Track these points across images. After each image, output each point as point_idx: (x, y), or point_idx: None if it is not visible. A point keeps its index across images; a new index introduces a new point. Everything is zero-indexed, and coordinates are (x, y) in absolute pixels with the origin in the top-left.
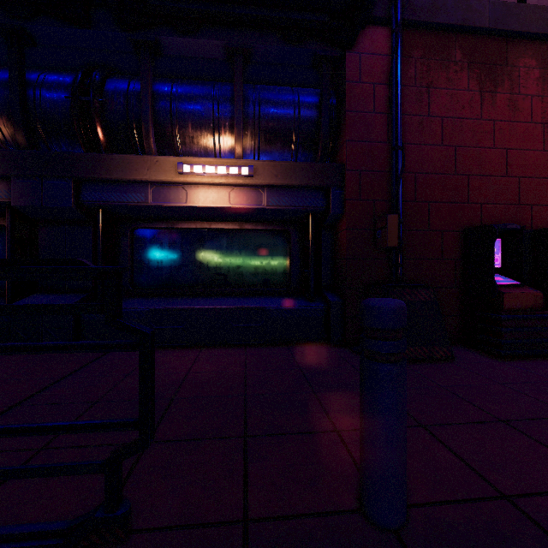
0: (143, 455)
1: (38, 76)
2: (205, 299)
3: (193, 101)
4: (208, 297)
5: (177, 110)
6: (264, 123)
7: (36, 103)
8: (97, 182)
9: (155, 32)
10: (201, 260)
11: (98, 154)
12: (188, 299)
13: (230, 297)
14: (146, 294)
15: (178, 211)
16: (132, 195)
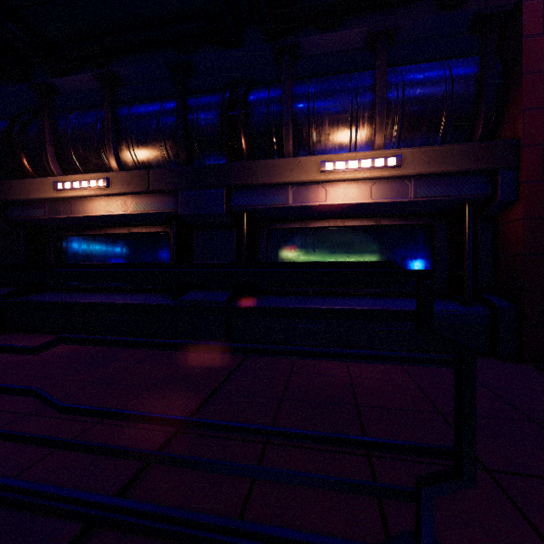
0: (375, 470)
1: (195, 100)
2: (341, 299)
3: (331, 97)
4: (343, 297)
5: (315, 109)
6: (408, 107)
7: (194, 124)
8: (243, 188)
9: (297, 36)
10: (332, 259)
11: (247, 162)
12: (323, 298)
13: (366, 298)
14: (281, 292)
15: (315, 210)
16: (274, 198)
